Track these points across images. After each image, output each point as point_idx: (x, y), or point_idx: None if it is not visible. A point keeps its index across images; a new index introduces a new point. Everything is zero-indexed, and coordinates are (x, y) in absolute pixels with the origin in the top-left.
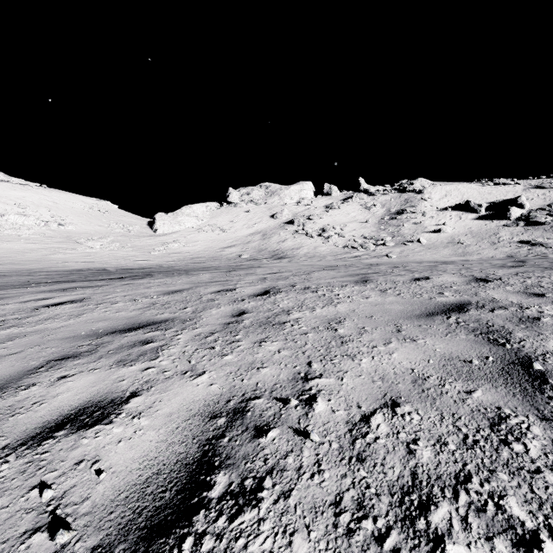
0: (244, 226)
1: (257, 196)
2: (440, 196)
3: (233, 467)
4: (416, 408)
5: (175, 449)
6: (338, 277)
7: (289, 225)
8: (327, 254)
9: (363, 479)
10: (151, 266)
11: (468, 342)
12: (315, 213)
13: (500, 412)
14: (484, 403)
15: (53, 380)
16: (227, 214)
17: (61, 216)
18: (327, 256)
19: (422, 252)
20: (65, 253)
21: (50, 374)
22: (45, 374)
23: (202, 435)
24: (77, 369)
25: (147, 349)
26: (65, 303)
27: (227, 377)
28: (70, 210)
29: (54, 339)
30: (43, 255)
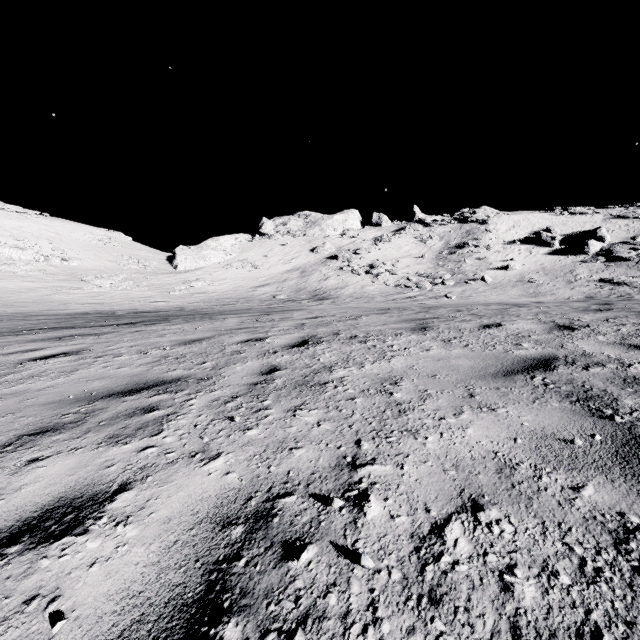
0: (279, 262)
1: (295, 227)
2: (507, 227)
3: (250, 612)
4: (507, 513)
5: (169, 579)
6: (390, 323)
7: (332, 261)
8: (376, 294)
9: (440, 636)
10: (170, 309)
11: (564, 413)
12: (363, 247)
13: (625, 521)
14: (600, 507)
15: (19, 465)
16: (260, 248)
17: (65, 249)
18: (376, 296)
19: (486, 292)
20: (68, 293)
21: (17, 456)
22: (11, 456)
23: (209, 554)
24: (54, 448)
25: (149, 419)
26: (57, 356)
27: (249, 462)
28: (75, 242)
29: (34, 404)
30: (43, 295)
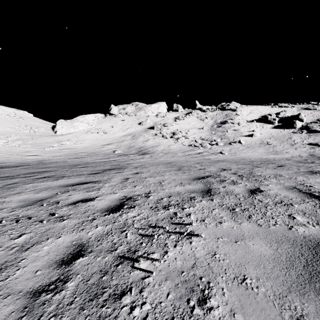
0: (120, 130)
1: (130, 110)
2: (247, 113)
3: None
4: None
5: None
6: None
7: (151, 130)
8: (177, 151)
9: None
10: (32, 162)
11: None
12: (168, 122)
13: None
14: None
15: None
16: (109, 122)
17: None
18: (177, 152)
19: (244, 150)
20: None
21: None
22: None
23: None
24: None
25: None
26: None
27: None
28: None
29: None
30: None
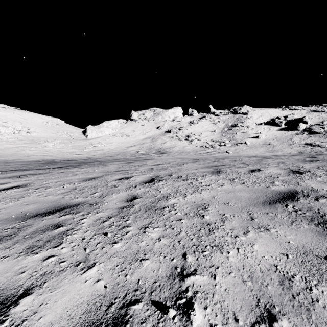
0: (140, 134)
1: (149, 116)
2: (257, 116)
3: None
4: (294, 324)
5: None
6: (199, 168)
7: (168, 133)
8: (190, 151)
9: None
10: (83, 158)
11: (313, 233)
12: (183, 126)
13: None
14: None
15: None
16: (130, 126)
17: (29, 127)
18: (190, 152)
19: (247, 150)
20: (30, 150)
21: None
22: None
23: None
24: None
25: (55, 234)
26: (13, 188)
27: (113, 270)
28: (34, 123)
29: None
30: (16, 151)
